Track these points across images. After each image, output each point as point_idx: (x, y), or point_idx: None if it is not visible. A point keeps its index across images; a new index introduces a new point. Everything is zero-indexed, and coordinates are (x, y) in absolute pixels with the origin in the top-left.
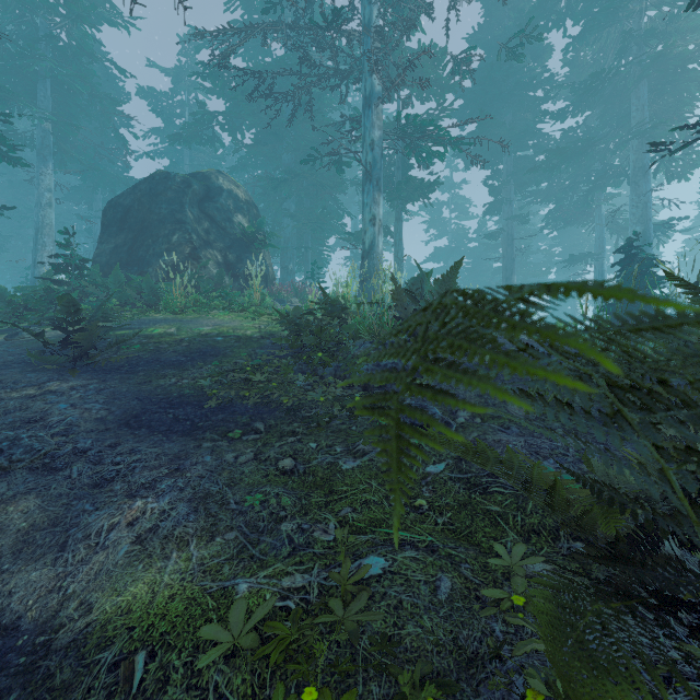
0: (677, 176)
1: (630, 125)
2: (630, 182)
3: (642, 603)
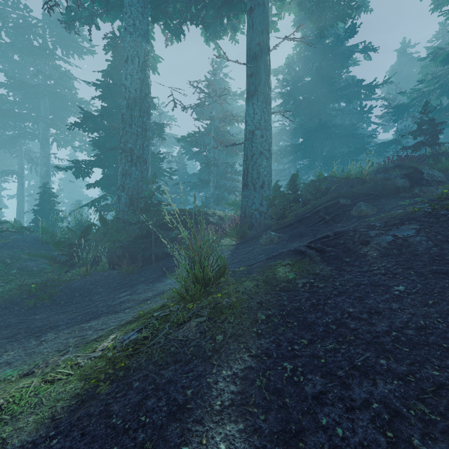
0: (62, 145)
1: (40, 112)
2: (41, 143)
3: (66, 264)
